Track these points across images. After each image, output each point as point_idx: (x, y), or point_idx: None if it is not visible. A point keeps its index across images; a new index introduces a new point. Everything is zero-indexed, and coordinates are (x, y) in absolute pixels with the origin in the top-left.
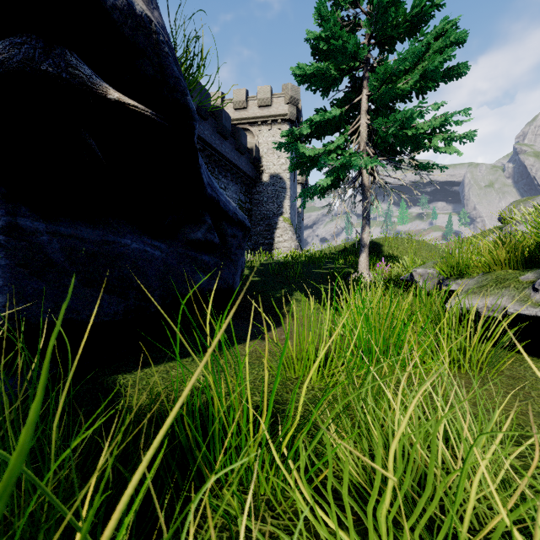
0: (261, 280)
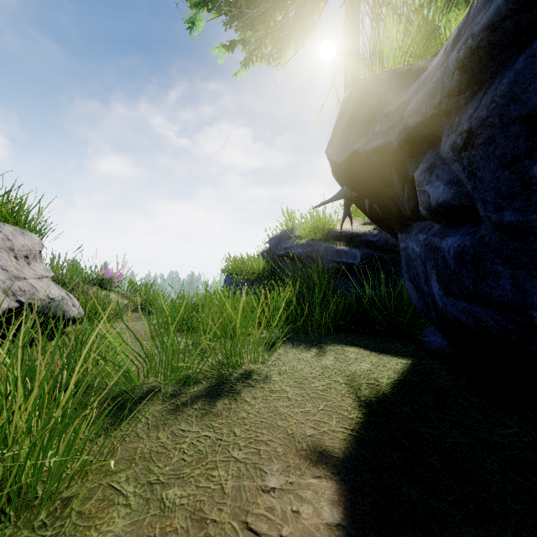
0: None
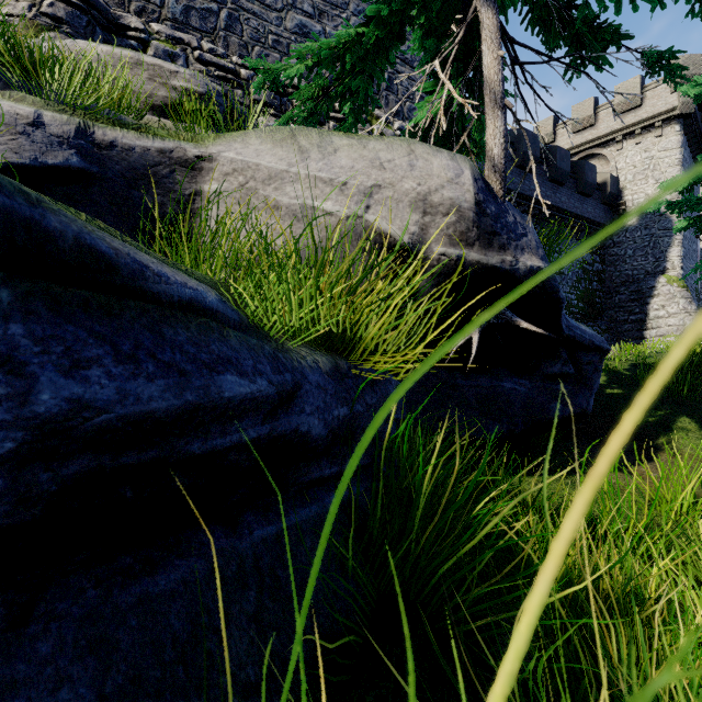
0: (623, 394)
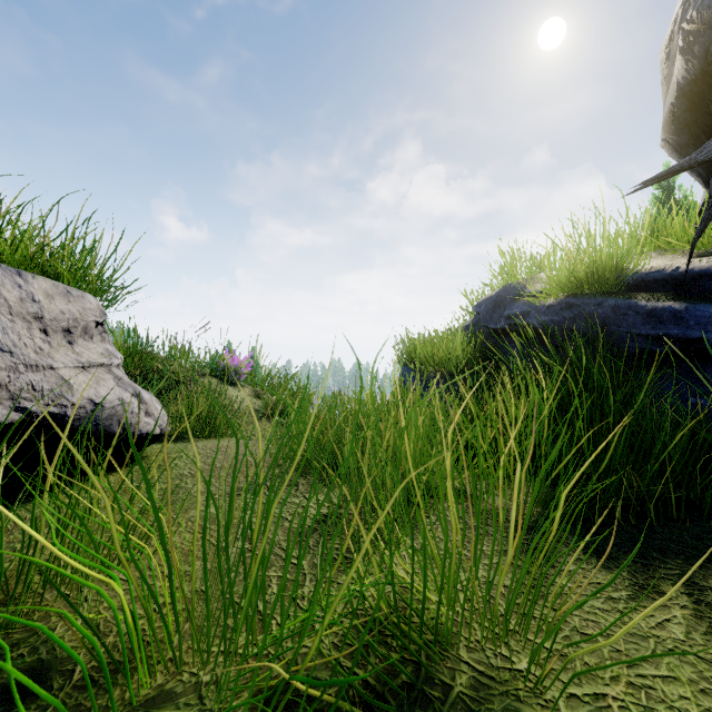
0: None
